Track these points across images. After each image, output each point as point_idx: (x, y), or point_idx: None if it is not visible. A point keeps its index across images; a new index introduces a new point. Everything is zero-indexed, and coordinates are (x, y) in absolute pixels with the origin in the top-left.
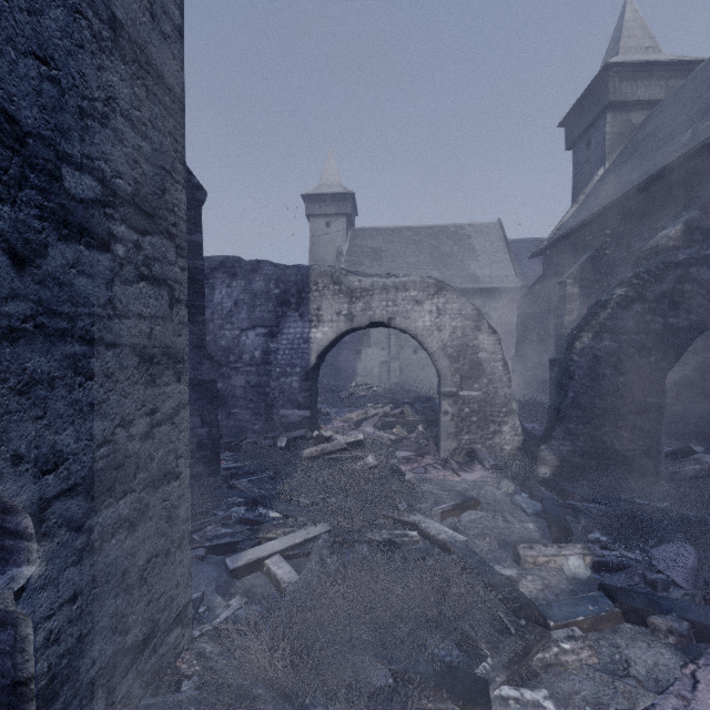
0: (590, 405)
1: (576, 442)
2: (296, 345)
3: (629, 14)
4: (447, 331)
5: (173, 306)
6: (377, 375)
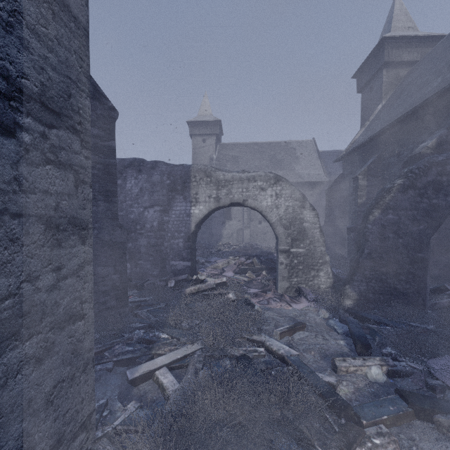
0: (379, 258)
1: (370, 283)
2: (181, 218)
3: (397, 6)
4: (282, 208)
5: (78, 186)
6: (236, 238)
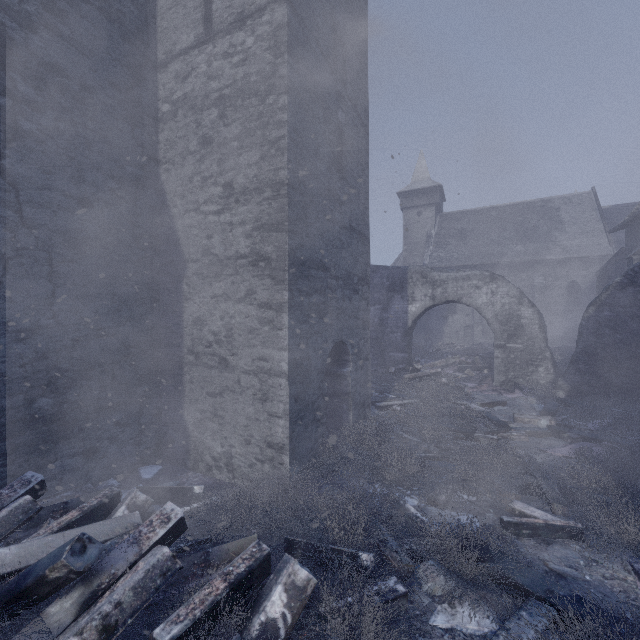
0: (594, 353)
1: (584, 376)
2: (399, 315)
3: None
4: (498, 305)
5: (367, 306)
6: (462, 337)
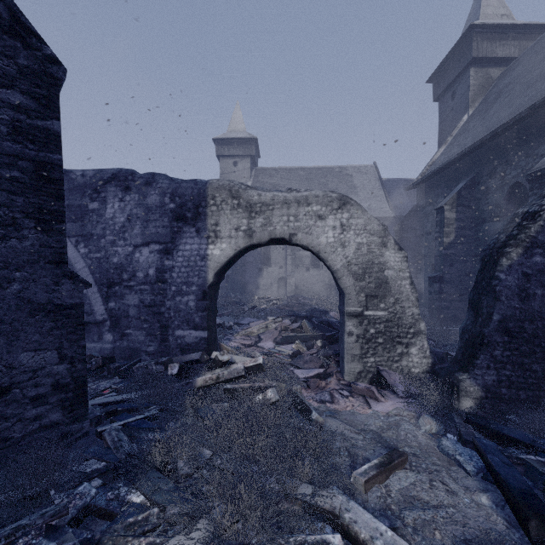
0: (519, 329)
1: (502, 371)
2: (193, 262)
3: None
4: (352, 247)
5: None
6: (276, 289)
